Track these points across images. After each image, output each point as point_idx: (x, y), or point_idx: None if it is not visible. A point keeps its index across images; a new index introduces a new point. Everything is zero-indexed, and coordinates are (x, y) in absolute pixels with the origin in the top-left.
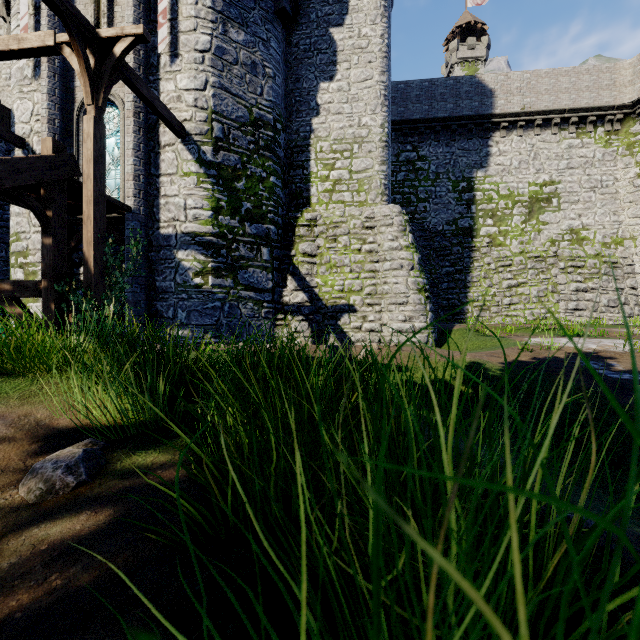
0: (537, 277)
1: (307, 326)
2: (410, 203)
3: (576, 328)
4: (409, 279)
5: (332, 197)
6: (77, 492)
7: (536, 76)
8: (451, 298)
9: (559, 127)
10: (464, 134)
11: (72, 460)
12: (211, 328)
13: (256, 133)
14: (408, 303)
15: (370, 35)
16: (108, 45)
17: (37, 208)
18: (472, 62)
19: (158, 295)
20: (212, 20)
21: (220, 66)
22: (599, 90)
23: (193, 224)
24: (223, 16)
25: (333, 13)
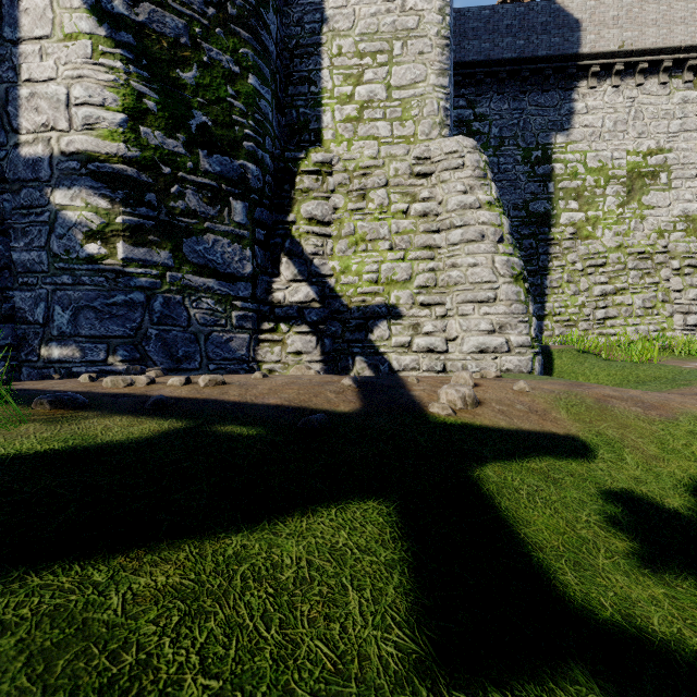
0: (641, 281)
1: (314, 343)
2: None
3: None
4: (497, 257)
5: (358, 130)
6: None
7: (640, 1)
8: None
9: (670, 74)
10: (538, 84)
11: None
12: (122, 343)
13: None
14: (497, 300)
15: None
16: None
17: None
18: None
19: (16, 278)
20: None
21: None
22: None
23: (83, 136)
24: None
25: None
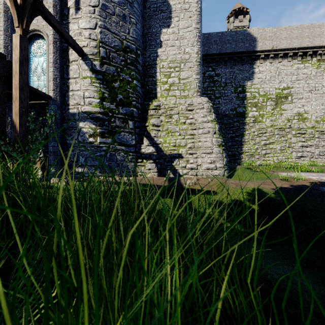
0: (280, 139)
1: (155, 166)
2: (211, 99)
3: (306, 167)
4: (213, 139)
5: (169, 93)
6: None
7: (279, 30)
8: (233, 150)
9: (292, 58)
10: (240, 62)
11: None
12: (99, 167)
13: (125, 55)
14: (213, 153)
15: (190, 2)
16: None
17: None
18: (241, 28)
19: (68, 148)
20: None
21: (104, 15)
22: (314, 37)
23: (88, 107)
24: None
25: None
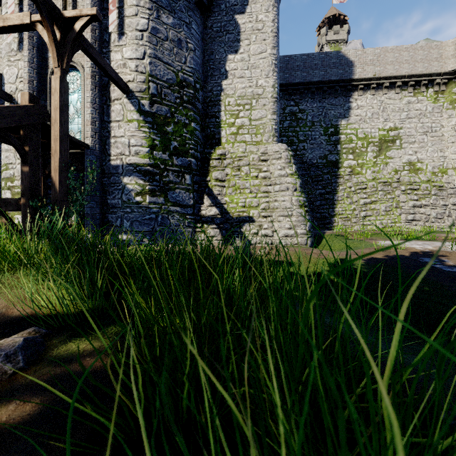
0: (385, 197)
1: (218, 232)
2: (293, 143)
3: (415, 234)
4: (293, 198)
5: (237, 138)
6: (13, 379)
7: (384, 51)
8: (323, 212)
9: (401, 88)
10: (332, 93)
11: (11, 349)
12: (148, 234)
13: (181, 91)
14: (292, 215)
15: (264, 20)
16: (70, 23)
17: (17, 144)
18: (337, 43)
19: (109, 209)
20: (149, 8)
21: (155, 42)
22: (430, 61)
23: (135, 157)
24: (157, 5)
25: (237, 4)
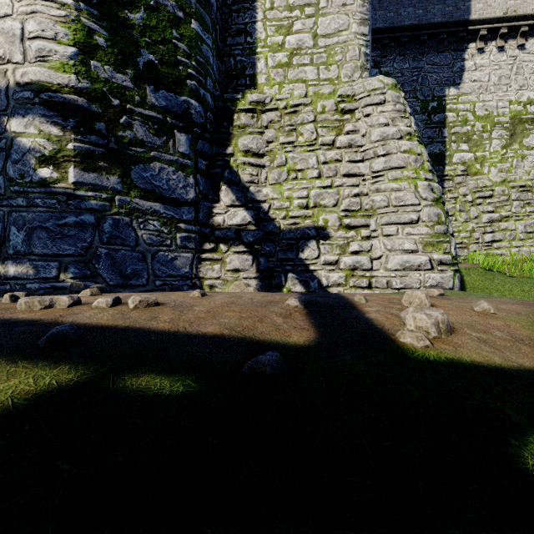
0: (523, 210)
1: (251, 261)
2: None
3: None
4: (419, 182)
5: (288, 74)
6: None
7: None
8: None
9: None
10: (434, 46)
11: None
12: (73, 261)
13: None
14: (419, 221)
15: None
16: None
17: None
18: None
19: None
20: None
21: None
22: None
23: (36, 67)
24: None
25: None
